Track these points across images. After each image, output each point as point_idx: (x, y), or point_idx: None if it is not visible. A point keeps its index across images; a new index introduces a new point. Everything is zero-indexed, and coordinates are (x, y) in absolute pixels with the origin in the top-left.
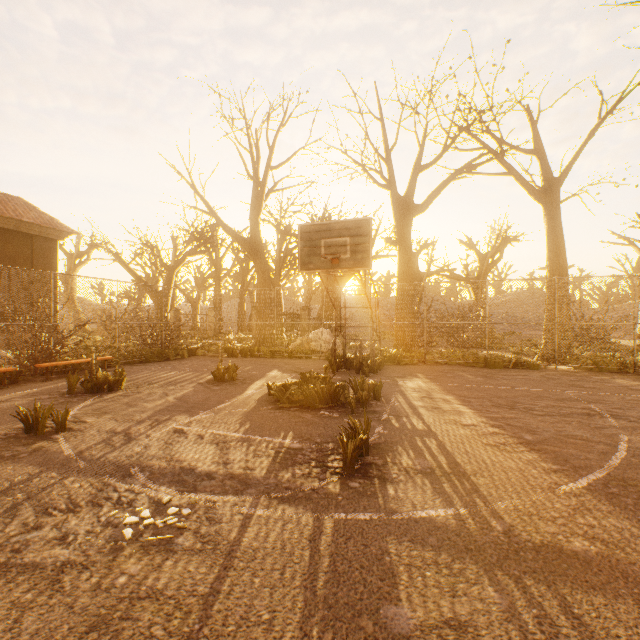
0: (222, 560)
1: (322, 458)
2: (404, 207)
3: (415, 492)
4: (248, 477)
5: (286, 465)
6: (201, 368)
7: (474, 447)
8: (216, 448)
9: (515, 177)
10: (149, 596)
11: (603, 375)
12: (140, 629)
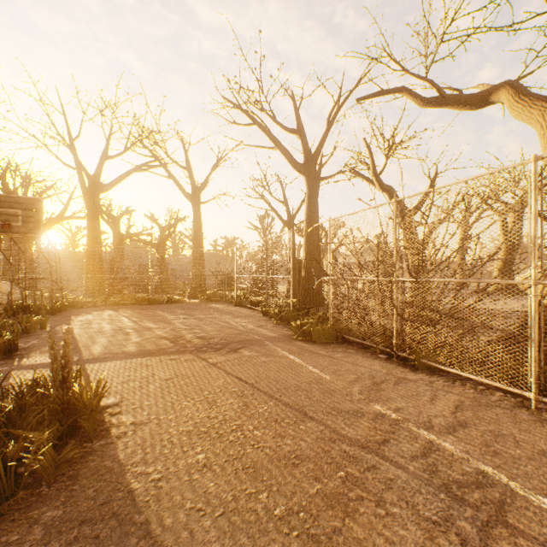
0: None
1: None
2: (92, 184)
3: (41, 358)
4: None
5: None
6: None
7: (94, 339)
8: None
9: (175, 182)
10: None
11: (210, 303)
12: None
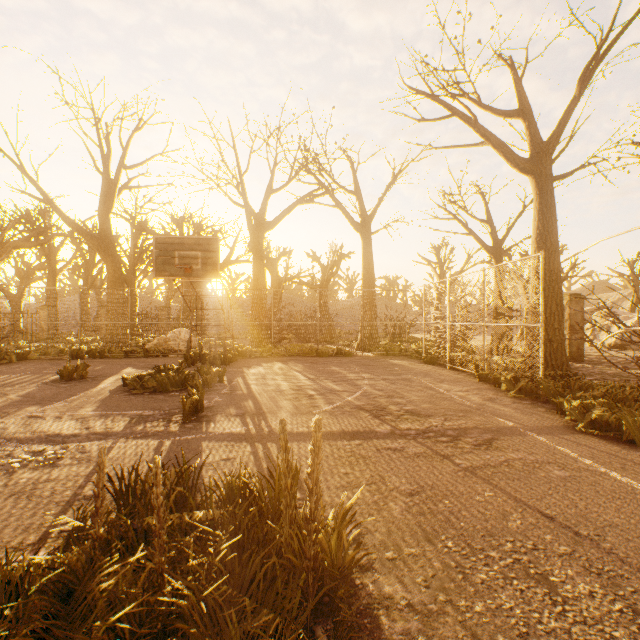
0: (95, 464)
1: (169, 417)
2: (258, 223)
3: (228, 424)
4: (109, 432)
5: (140, 423)
6: (40, 371)
7: (277, 401)
8: (77, 422)
9: (342, 210)
10: (48, 481)
11: (387, 358)
12: (47, 490)
